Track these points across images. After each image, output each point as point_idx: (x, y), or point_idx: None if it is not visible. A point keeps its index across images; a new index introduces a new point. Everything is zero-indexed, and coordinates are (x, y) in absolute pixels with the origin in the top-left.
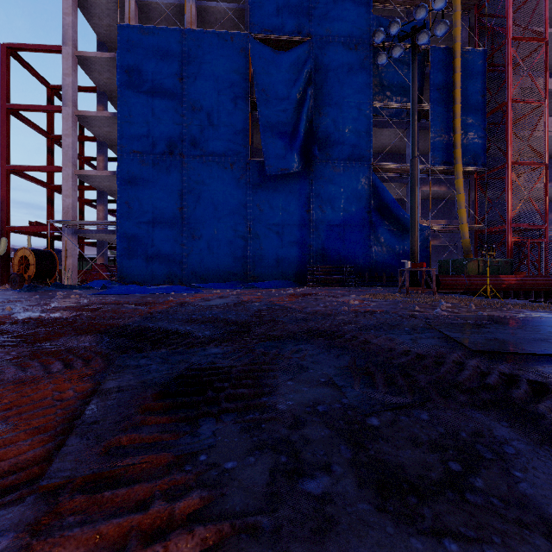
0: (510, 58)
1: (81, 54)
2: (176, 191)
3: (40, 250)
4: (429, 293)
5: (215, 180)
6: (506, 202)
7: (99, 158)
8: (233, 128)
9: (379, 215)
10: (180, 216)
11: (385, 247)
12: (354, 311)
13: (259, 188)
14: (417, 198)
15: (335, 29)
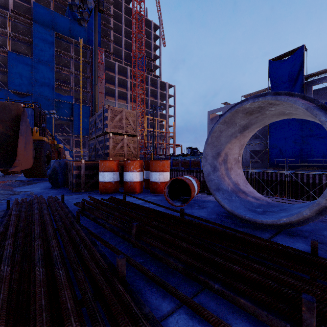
0: None
1: None
2: None
3: None
4: None
5: None
6: None
7: None
8: None
9: None
10: None
11: None
12: None
13: None
14: None
15: (42, 93)
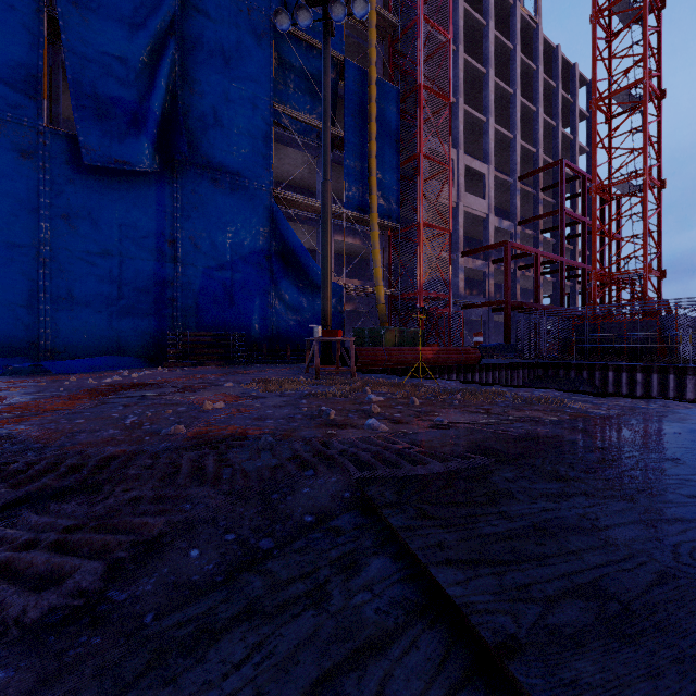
0: (421, 106)
1: None
2: None
3: None
4: (345, 373)
5: None
6: (418, 266)
7: None
8: (0, 53)
9: (282, 263)
10: None
11: (291, 309)
12: (193, 441)
13: (67, 185)
14: (330, 239)
15: None
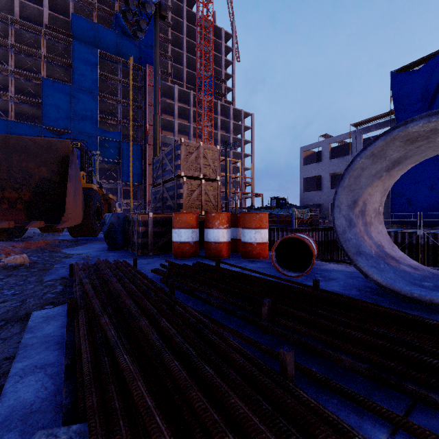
0: (147, 151)
1: None
2: None
3: None
4: None
5: None
6: (147, 196)
7: None
8: None
9: None
10: None
11: None
12: None
13: None
14: None
15: (83, 130)
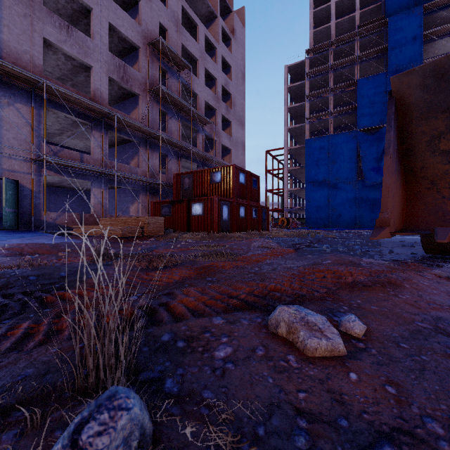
0: None
1: (289, 148)
2: (326, 194)
3: (286, 218)
4: None
5: (342, 189)
6: None
7: (290, 180)
8: (350, 168)
9: None
10: (328, 204)
11: None
12: None
13: (361, 190)
14: None
15: None
